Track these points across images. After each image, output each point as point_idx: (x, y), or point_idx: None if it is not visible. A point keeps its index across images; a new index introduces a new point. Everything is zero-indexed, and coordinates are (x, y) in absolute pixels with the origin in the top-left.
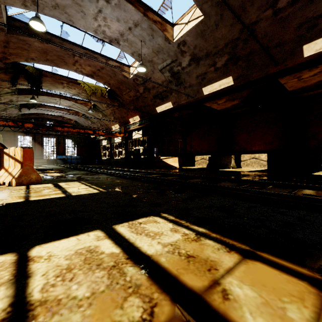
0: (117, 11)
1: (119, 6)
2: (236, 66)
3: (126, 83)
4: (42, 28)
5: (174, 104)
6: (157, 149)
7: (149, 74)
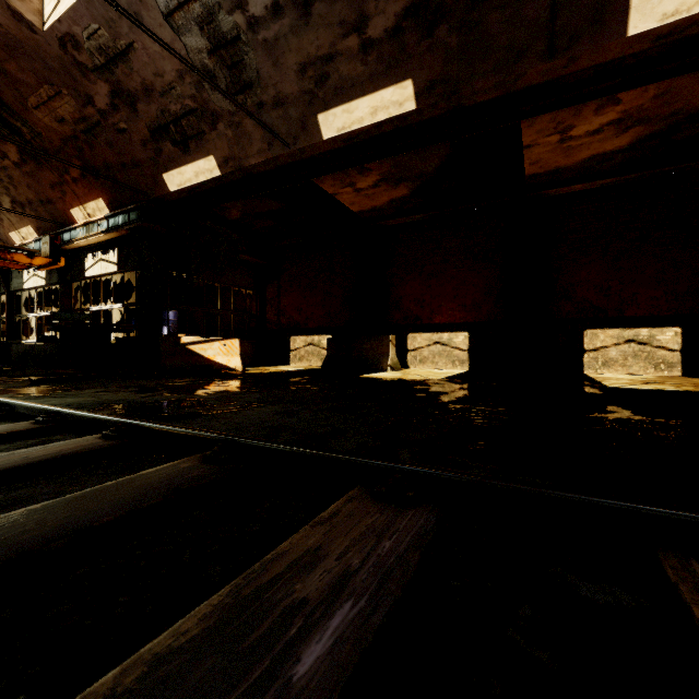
0: None
1: None
2: (430, 44)
3: (32, 52)
4: None
5: (225, 165)
6: (176, 315)
7: (125, 27)
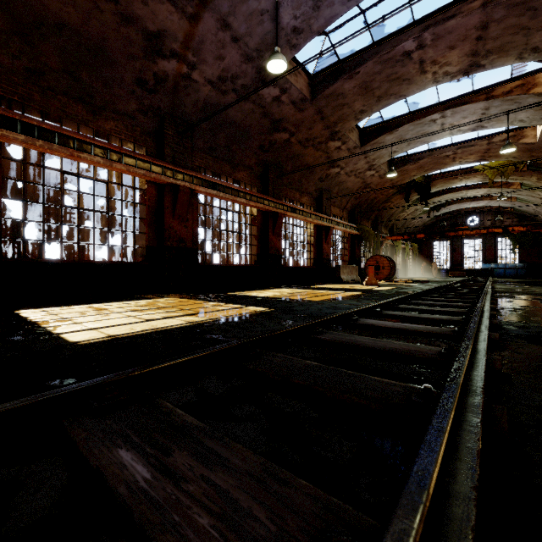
0: (457, 115)
1: (456, 112)
2: None
3: (537, 148)
4: (394, 175)
5: None
6: None
7: None
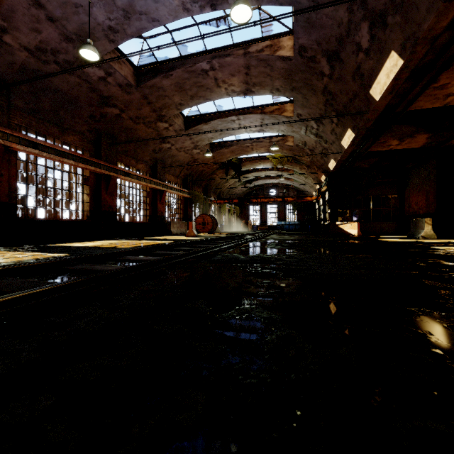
0: (247, 120)
1: (246, 118)
2: (346, 119)
3: (294, 149)
4: (210, 155)
5: (335, 160)
6: (359, 211)
7: (302, 139)
